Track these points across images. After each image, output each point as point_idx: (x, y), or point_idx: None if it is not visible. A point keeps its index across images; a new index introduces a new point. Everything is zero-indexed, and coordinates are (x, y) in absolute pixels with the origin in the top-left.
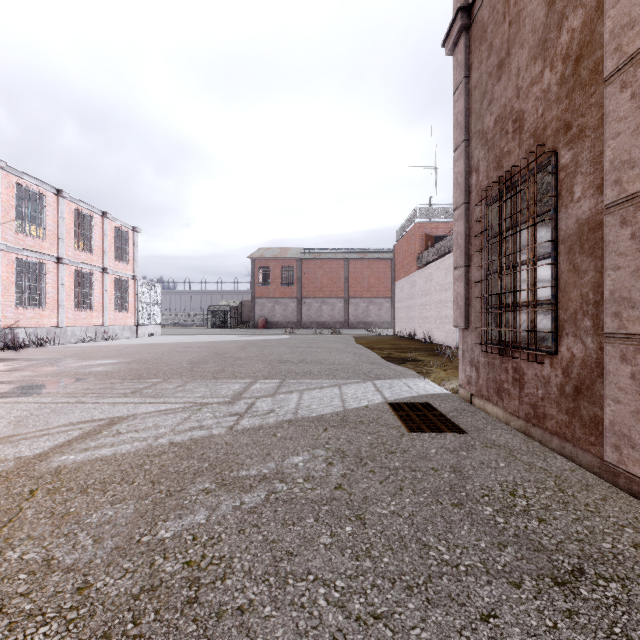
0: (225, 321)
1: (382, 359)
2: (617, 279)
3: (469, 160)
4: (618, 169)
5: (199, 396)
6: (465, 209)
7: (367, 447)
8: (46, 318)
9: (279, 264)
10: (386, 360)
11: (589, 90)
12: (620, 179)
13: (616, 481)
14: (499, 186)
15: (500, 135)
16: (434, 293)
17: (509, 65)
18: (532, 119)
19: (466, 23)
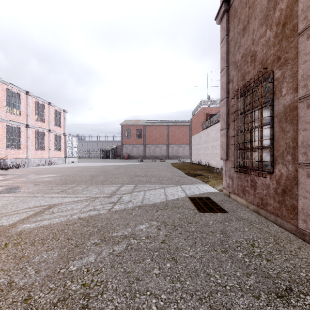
0: (109, 155)
1: (185, 174)
2: (305, 135)
3: (228, 76)
4: (305, 79)
5: (94, 193)
6: (226, 100)
7: (178, 220)
8: (21, 154)
9: (135, 128)
10: (187, 175)
11: (290, 40)
12: (306, 84)
13: (304, 238)
14: (243, 89)
15: (244, 63)
16: (210, 142)
17: (248, 28)
18: (260, 55)
19: (227, 8)
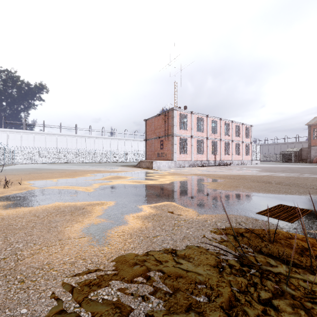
0: (290, 159)
1: None
2: None
3: None
4: None
5: (288, 174)
6: None
7: None
8: (229, 158)
9: None
10: None
11: None
12: None
13: None
14: None
15: None
16: None
17: None
18: None
19: None
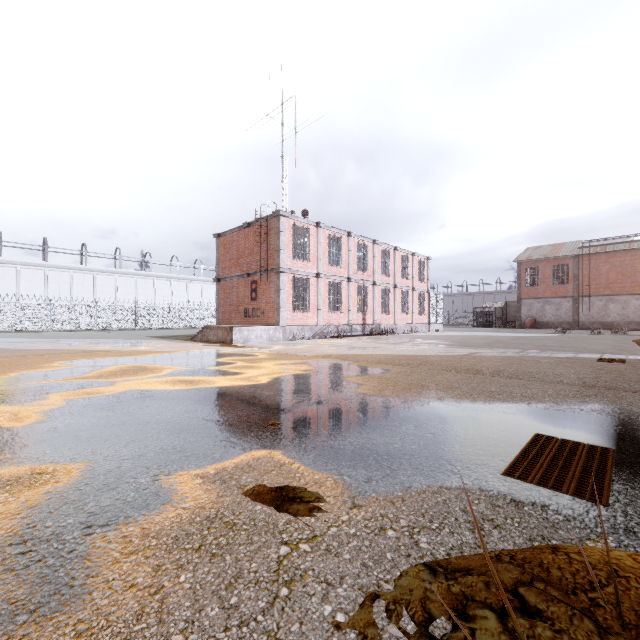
0: (490, 321)
1: (636, 349)
2: None
3: None
4: None
5: (501, 351)
6: None
7: (572, 361)
8: (390, 319)
9: (549, 263)
10: (639, 350)
11: None
12: None
13: None
14: None
15: None
16: None
17: None
18: None
19: None
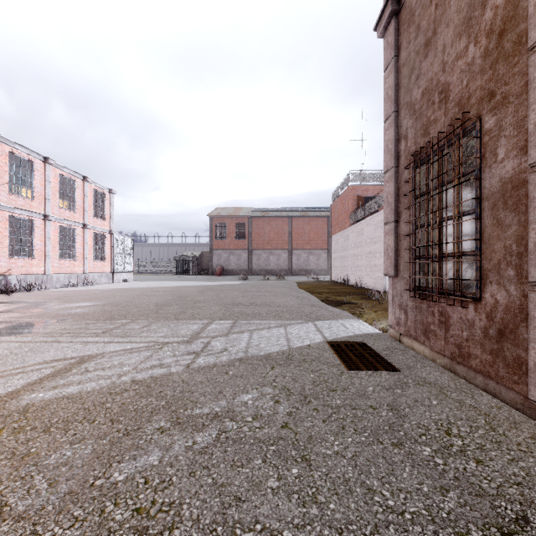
0: (188, 269)
1: (321, 302)
2: None
3: (398, 129)
4: None
5: (161, 336)
6: (395, 172)
7: (310, 385)
8: (35, 267)
9: (233, 221)
10: (324, 303)
11: (512, 60)
12: None
13: None
14: (427, 150)
15: (427, 105)
16: (365, 245)
17: (435, 43)
18: (457, 90)
19: (396, 9)
